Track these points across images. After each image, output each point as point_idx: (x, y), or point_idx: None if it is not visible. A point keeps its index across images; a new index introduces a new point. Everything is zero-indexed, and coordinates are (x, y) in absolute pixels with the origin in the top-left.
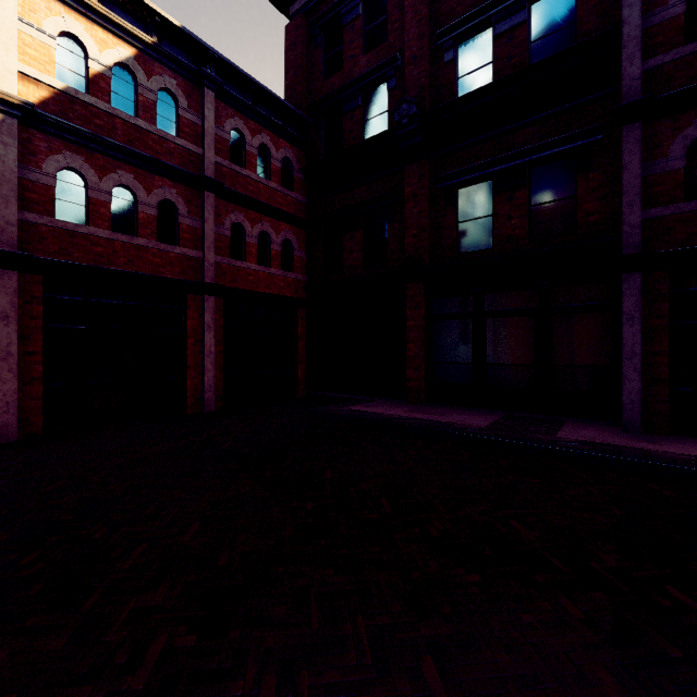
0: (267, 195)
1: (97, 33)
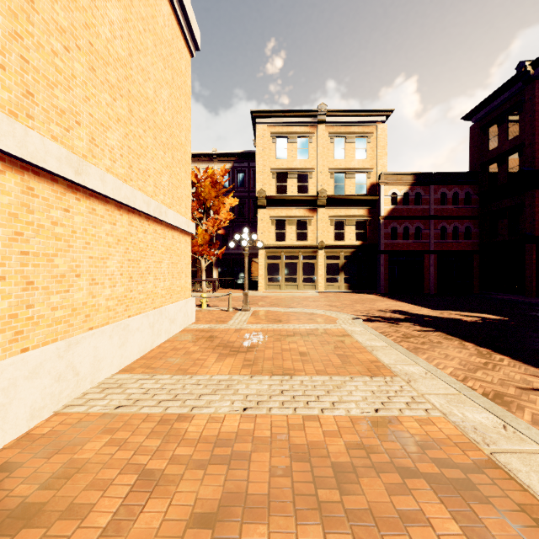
0: (456, 211)
1: (399, 188)
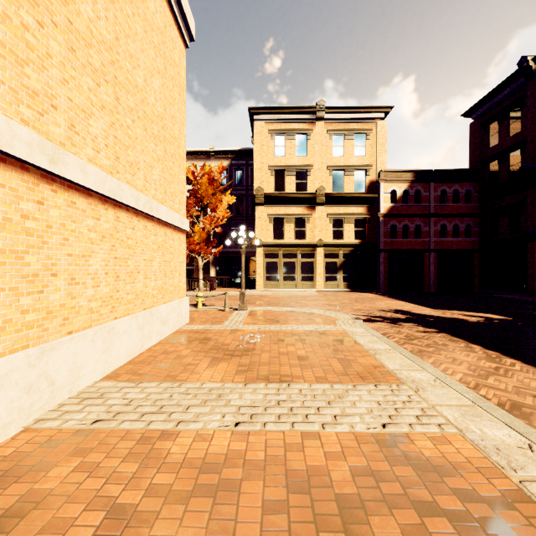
0: (457, 209)
1: (399, 185)
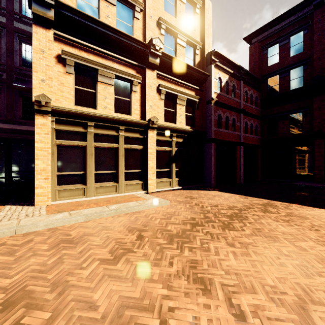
0: (252, 110)
1: (223, 74)
